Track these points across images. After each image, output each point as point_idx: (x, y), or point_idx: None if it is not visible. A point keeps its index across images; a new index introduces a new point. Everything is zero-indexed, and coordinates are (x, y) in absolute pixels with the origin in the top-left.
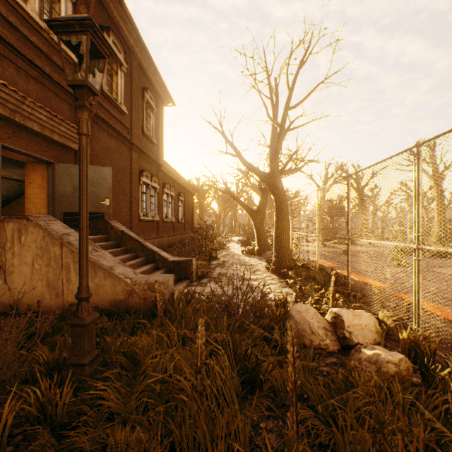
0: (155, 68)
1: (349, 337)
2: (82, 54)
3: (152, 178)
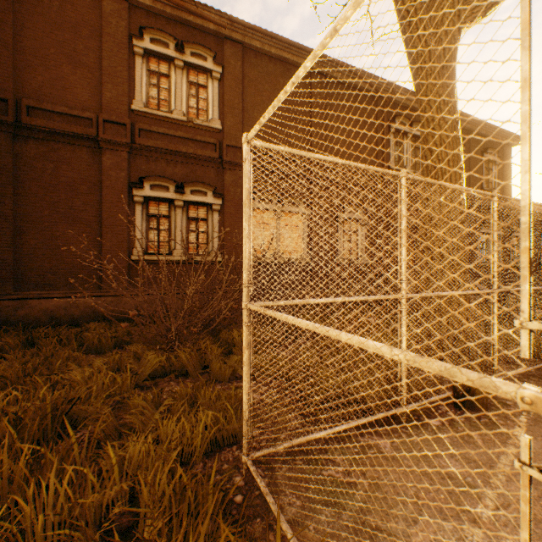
0: (493, 128)
1: None
2: None
3: None
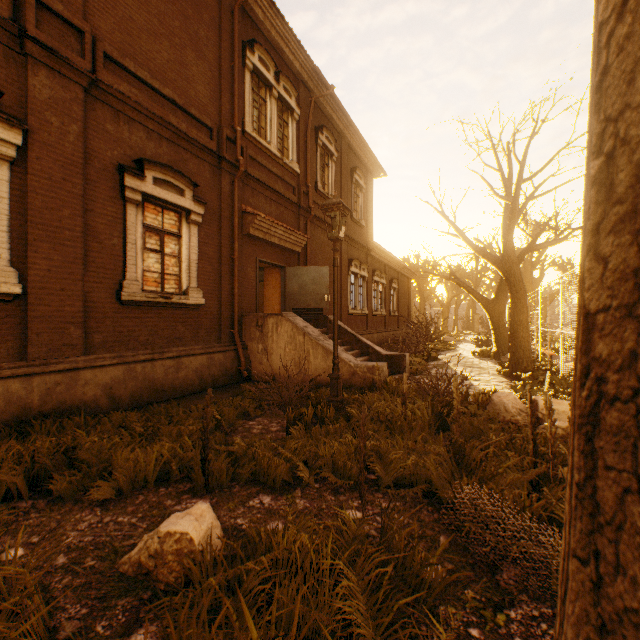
0: (364, 144)
1: (541, 418)
2: (333, 216)
3: (360, 266)
